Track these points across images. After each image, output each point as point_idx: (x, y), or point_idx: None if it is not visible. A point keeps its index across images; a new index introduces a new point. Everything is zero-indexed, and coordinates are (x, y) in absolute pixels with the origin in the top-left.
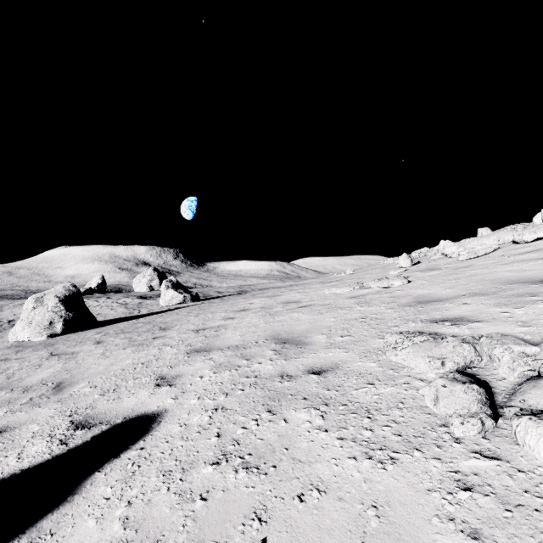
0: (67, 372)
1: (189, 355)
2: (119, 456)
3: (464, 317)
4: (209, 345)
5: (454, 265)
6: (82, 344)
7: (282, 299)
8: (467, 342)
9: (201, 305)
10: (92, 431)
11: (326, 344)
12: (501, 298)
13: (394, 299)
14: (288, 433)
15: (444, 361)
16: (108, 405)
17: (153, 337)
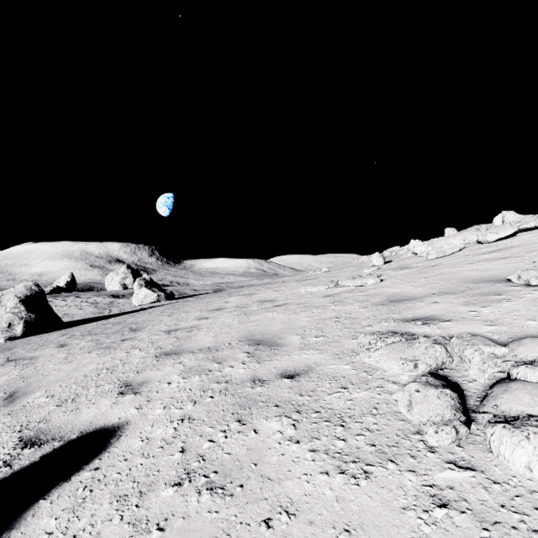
0: (23, 380)
1: (158, 359)
2: (69, 479)
3: (434, 316)
4: (180, 348)
5: (424, 263)
6: (44, 347)
7: (257, 297)
8: (439, 343)
9: (176, 303)
10: (42, 449)
11: (300, 345)
12: (469, 297)
13: (367, 297)
14: (258, 445)
15: (416, 363)
16: (64, 418)
17: (121, 339)
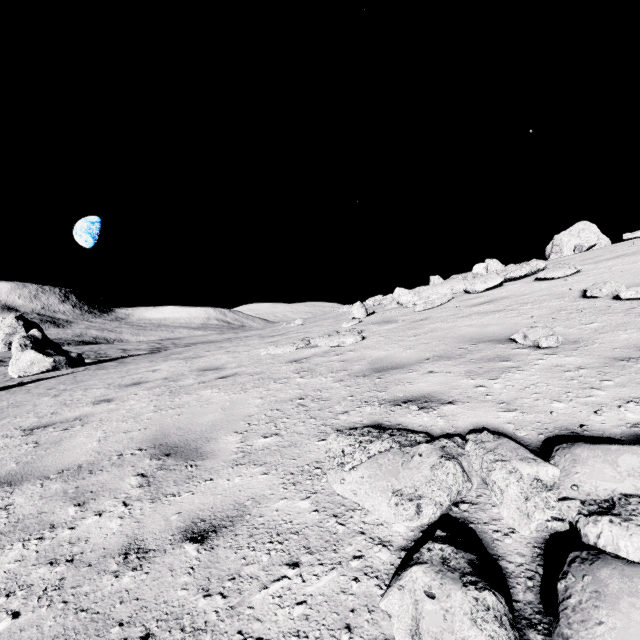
0: None
1: None
2: None
3: (433, 395)
4: (26, 468)
5: (411, 316)
6: None
7: (201, 363)
8: (450, 454)
9: (81, 373)
10: None
11: (236, 454)
12: (471, 363)
13: (344, 364)
14: None
15: (419, 503)
16: None
17: None
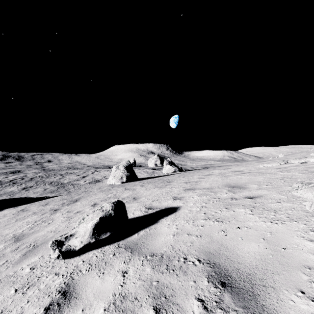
0: (135, 194)
1: (185, 191)
2: (168, 216)
3: None
4: (193, 187)
5: None
6: (135, 186)
7: (231, 170)
8: None
9: (184, 173)
10: (154, 210)
11: (256, 188)
12: None
13: (306, 168)
14: (235, 214)
15: None
16: (157, 204)
17: (165, 184)
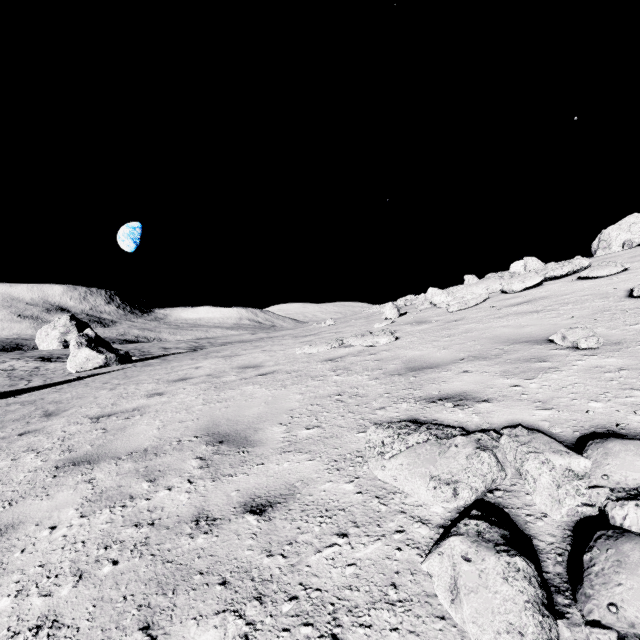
0: None
1: (57, 474)
2: None
3: (468, 394)
4: (100, 450)
5: (445, 317)
6: None
7: (239, 361)
8: (485, 446)
9: (130, 369)
10: None
11: (282, 443)
12: (507, 363)
13: (379, 363)
14: None
15: (456, 487)
16: None
17: (21, 431)
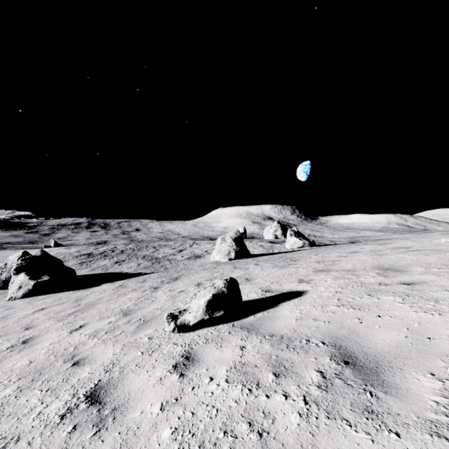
0: (248, 275)
1: (315, 272)
2: (290, 300)
3: None
4: (328, 269)
5: None
6: (248, 264)
7: (392, 245)
8: None
9: (317, 248)
10: (273, 293)
11: (421, 272)
12: None
13: None
14: (379, 302)
15: None
16: (276, 287)
17: (288, 264)
